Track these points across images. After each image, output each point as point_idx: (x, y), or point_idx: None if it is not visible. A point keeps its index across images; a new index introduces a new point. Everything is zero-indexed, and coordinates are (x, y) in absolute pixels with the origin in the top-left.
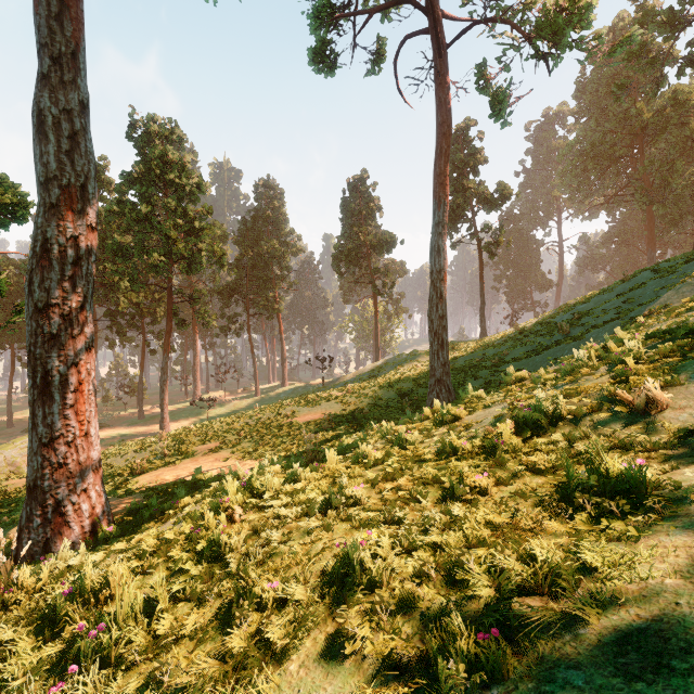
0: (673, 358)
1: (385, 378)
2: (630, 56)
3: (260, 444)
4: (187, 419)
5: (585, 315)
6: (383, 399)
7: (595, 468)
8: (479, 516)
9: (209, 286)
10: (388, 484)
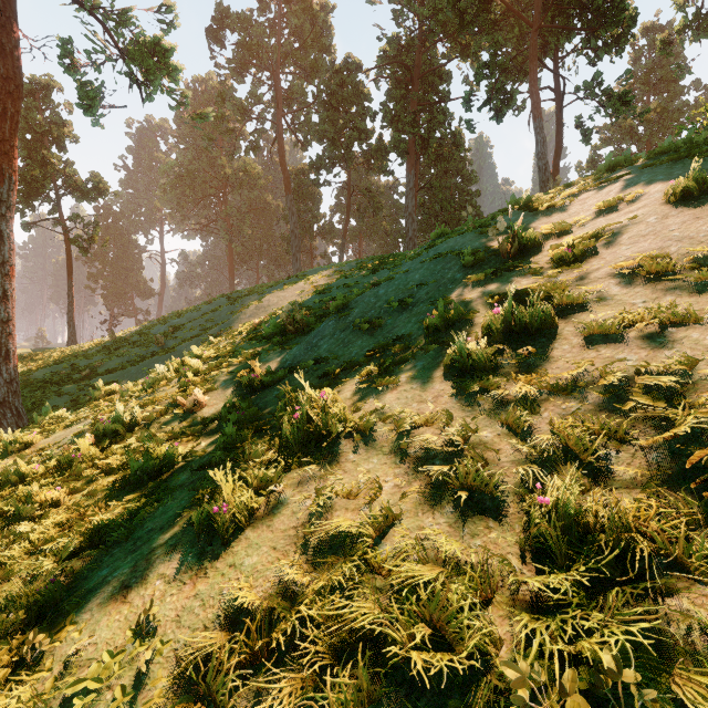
0: (216, 371)
1: None
2: (215, 118)
3: None
4: None
5: (178, 329)
6: None
7: (151, 456)
8: (49, 524)
9: None
10: None
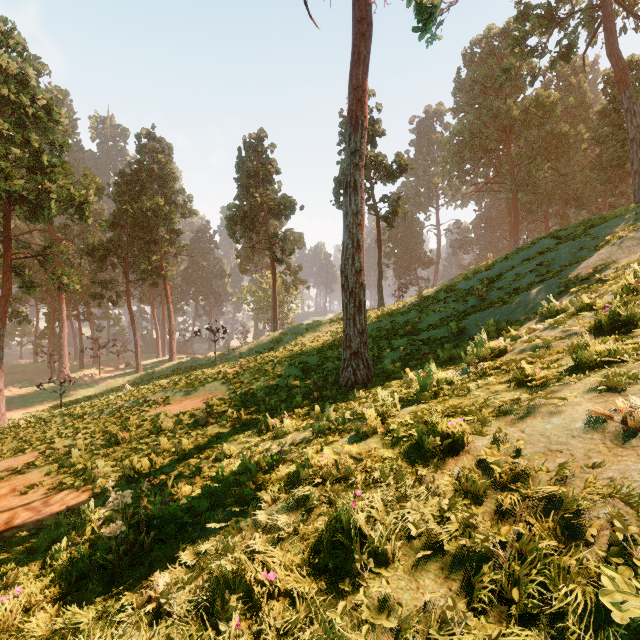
0: None
1: (284, 351)
2: (515, 43)
3: (100, 454)
4: (40, 404)
5: (496, 279)
6: (283, 377)
7: None
8: None
9: (78, 246)
10: None
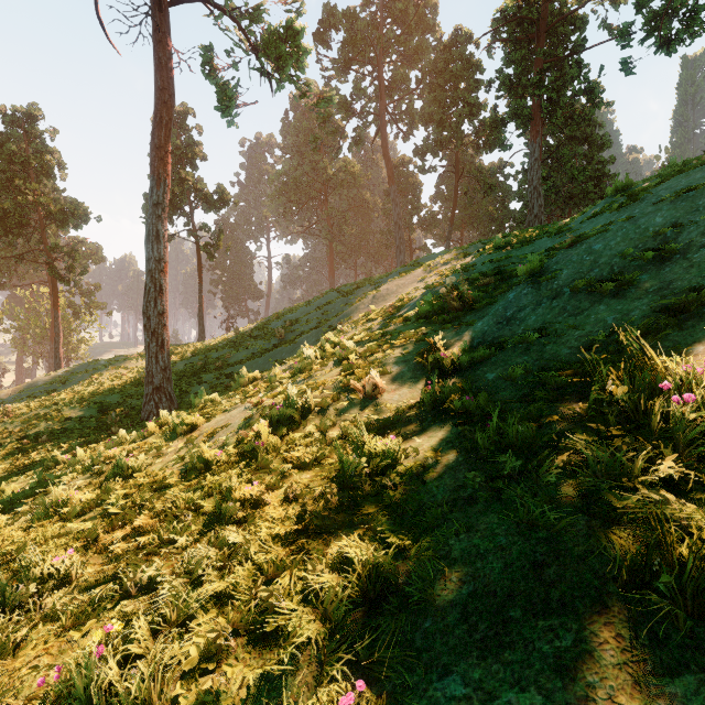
0: (379, 353)
1: (74, 392)
2: (322, 119)
3: None
4: None
5: (295, 322)
6: (73, 419)
7: (360, 451)
8: (263, 535)
9: None
10: (117, 534)
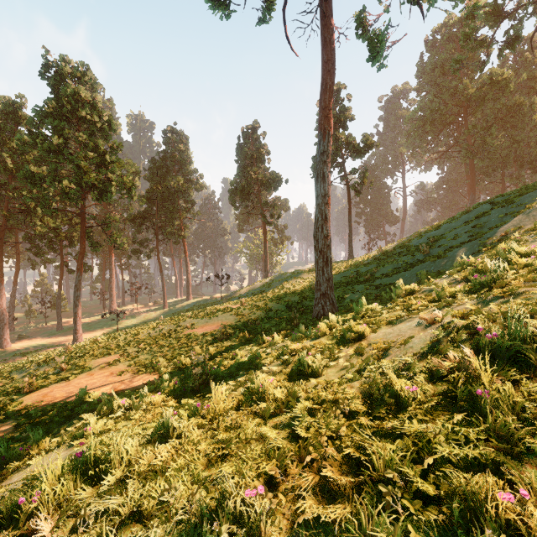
0: None
1: (273, 293)
2: (465, 38)
3: (158, 356)
4: (101, 329)
5: (439, 238)
6: (273, 311)
7: None
8: None
9: (123, 215)
10: (304, 472)
